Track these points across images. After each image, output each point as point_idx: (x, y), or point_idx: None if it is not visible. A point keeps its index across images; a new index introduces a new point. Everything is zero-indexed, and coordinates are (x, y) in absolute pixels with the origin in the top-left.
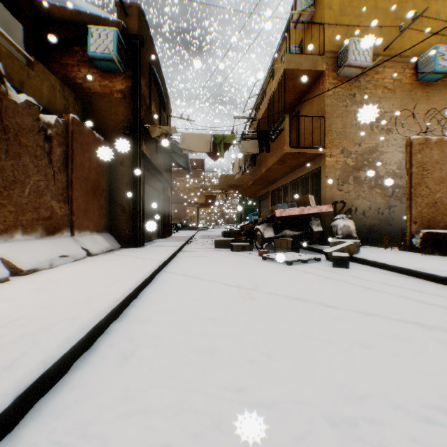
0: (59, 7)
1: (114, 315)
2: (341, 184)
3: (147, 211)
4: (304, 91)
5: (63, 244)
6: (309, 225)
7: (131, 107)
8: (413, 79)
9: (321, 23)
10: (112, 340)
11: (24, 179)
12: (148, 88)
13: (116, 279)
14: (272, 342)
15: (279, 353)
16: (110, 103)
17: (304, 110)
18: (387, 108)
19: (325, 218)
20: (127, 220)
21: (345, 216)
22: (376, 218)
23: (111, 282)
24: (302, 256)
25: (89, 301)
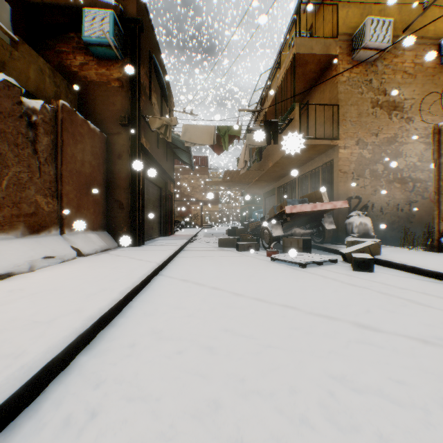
0: None
1: (84, 341)
2: (356, 177)
3: (147, 208)
4: (314, 79)
5: (50, 244)
6: (320, 222)
7: (129, 96)
8: (436, 62)
9: (334, 4)
10: (70, 386)
11: (1, 169)
12: (148, 78)
13: (98, 287)
14: (303, 396)
15: (317, 420)
16: (106, 93)
17: (314, 100)
18: (407, 95)
19: (339, 215)
20: (125, 217)
21: (361, 213)
22: (394, 215)
23: (91, 292)
24: (317, 257)
25: (51, 322)
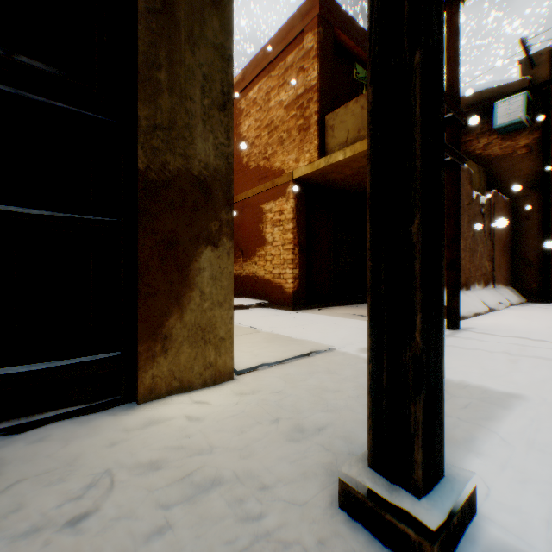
0: (461, 98)
1: None
2: None
3: None
4: None
5: (493, 294)
6: None
7: (538, 158)
8: None
9: None
10: None
11: (475, 248)
12: None
13: None
14: None
15: None
16: (510, 162)
17: None
18: None
19: None
20: (532, 274)
21: None
22: None
23: None
24: None
25: None
